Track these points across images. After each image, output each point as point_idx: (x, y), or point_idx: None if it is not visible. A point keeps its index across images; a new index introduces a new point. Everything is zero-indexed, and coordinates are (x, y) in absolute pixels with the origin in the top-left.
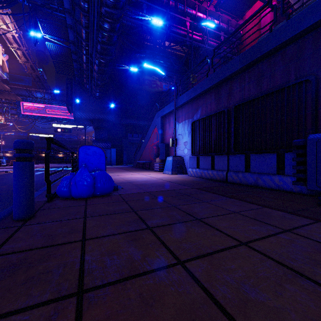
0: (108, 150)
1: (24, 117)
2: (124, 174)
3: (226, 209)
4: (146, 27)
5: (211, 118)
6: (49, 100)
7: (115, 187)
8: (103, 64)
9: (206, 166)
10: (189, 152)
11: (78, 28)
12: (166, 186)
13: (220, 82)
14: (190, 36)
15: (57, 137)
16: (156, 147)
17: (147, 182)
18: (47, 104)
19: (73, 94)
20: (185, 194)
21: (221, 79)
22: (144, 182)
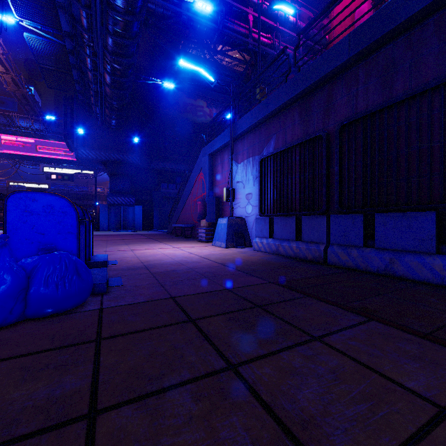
0: (130, 208)
1: (1, 157)
2: (146, 248)
3: (401, 385)
4: (187, 17)
5: (295, 151)
6: (41, 131)
7: (101, 287)
8: (118, 73)
9: (287, 234)
10: (255, 211)
11: (76, 9)
12: (215, 278)
13: (311, 88)
14: (254, 37)
15: (57, 188)
16: (201, 202)
17: (179, 267)
18: (39, 137)
19: (75, 121)
20: (258, 304)
21: (313, 83)
22: (173, 266)
